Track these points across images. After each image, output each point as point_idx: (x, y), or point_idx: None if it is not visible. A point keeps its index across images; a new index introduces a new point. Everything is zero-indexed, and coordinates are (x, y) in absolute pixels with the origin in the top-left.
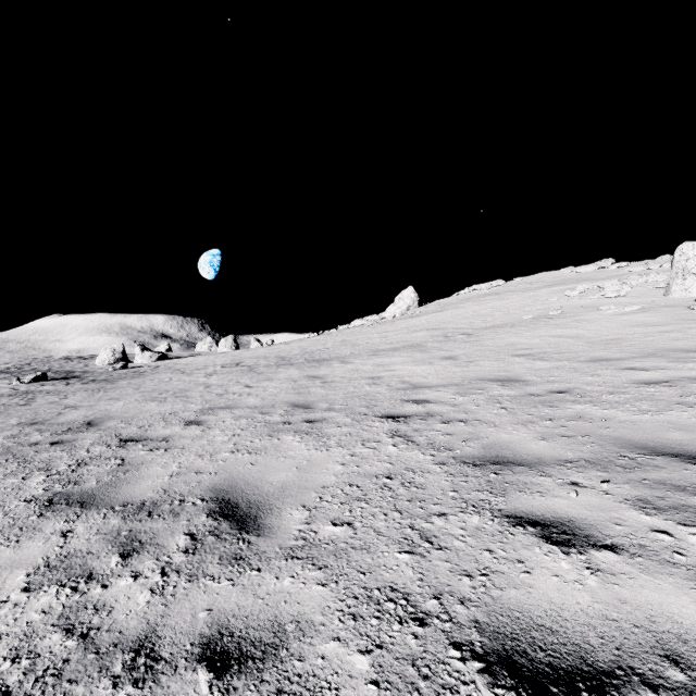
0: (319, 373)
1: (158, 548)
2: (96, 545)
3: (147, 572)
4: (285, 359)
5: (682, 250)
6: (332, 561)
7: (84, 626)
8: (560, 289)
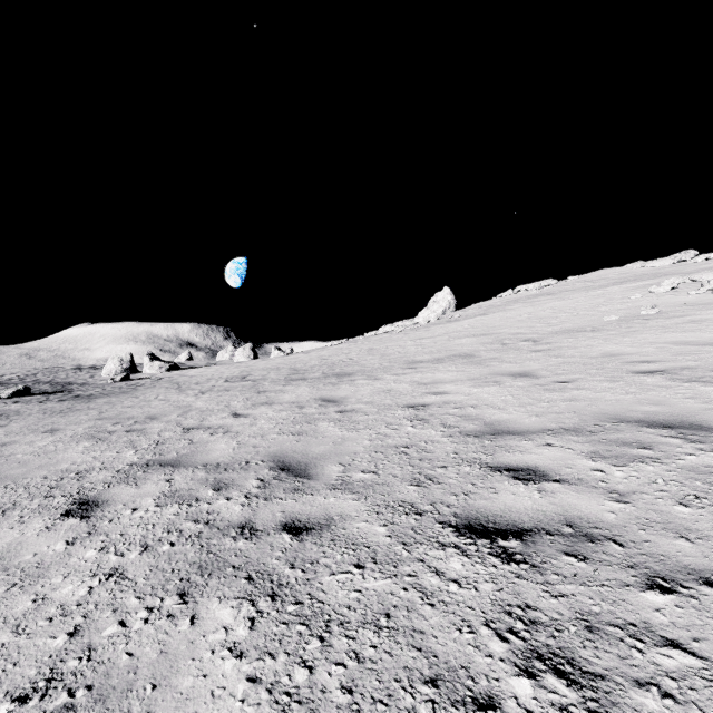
0: (336, 394)
1: None
2: None
3: None
4: (299, 372)
5: None
6: None
7: None
8: (637, 286)
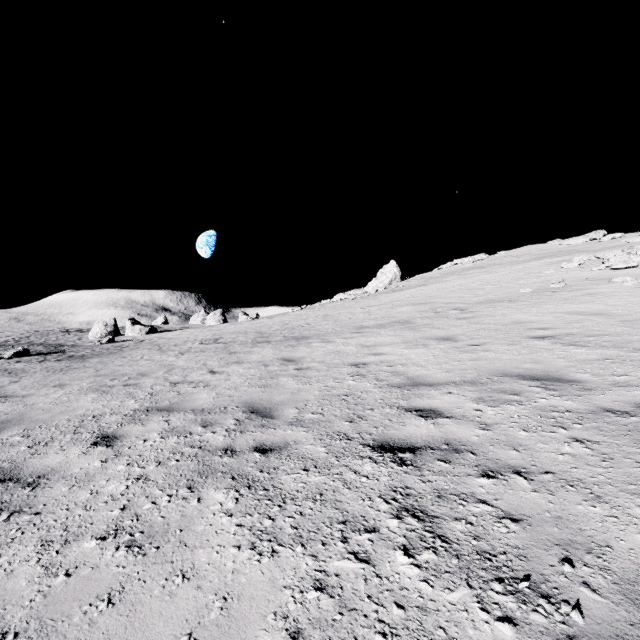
0: (295, 355)
1: None
2: None
3: None
4: (264, 335)
5: None
6: None
7: None
8: (553, 261)
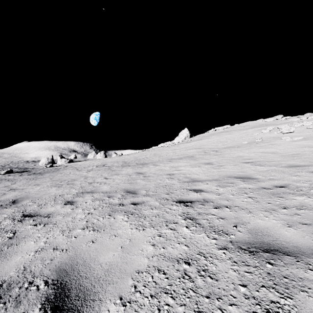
0: (142, 171)
1: None
2: None
3: None
4: (126, 163)
5: None
6: None
7: None
8: (258, 129)
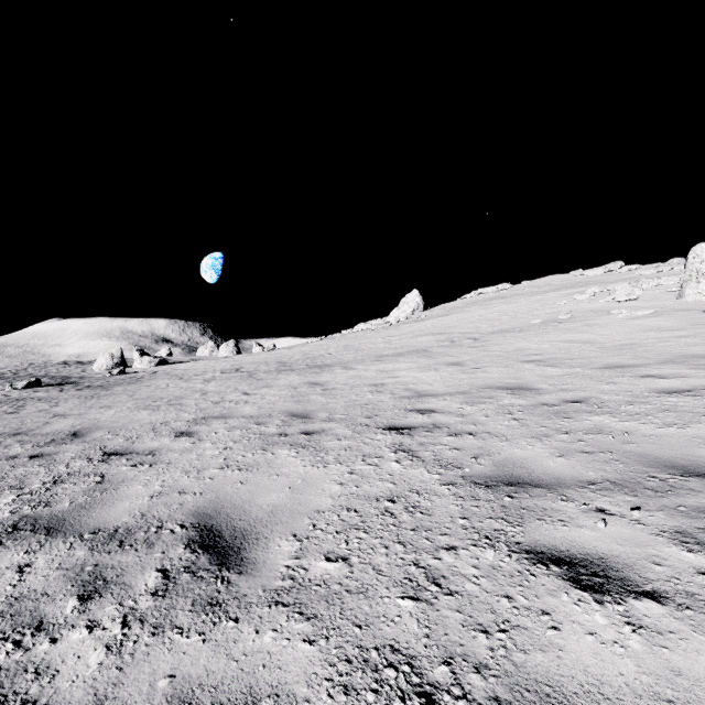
0: (320, 380)
1: (123, 589)
2: (54, 584)
3: (106, 621)
4: (286, 364)
5: (696, 252)
6: (323, 609)
7: (18, 698)
8: (569, 293)
